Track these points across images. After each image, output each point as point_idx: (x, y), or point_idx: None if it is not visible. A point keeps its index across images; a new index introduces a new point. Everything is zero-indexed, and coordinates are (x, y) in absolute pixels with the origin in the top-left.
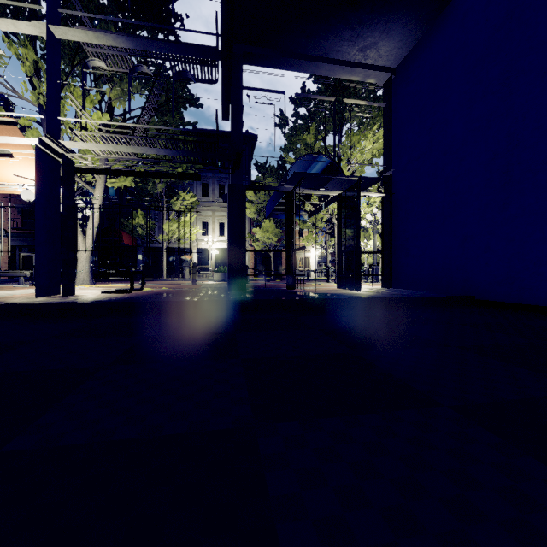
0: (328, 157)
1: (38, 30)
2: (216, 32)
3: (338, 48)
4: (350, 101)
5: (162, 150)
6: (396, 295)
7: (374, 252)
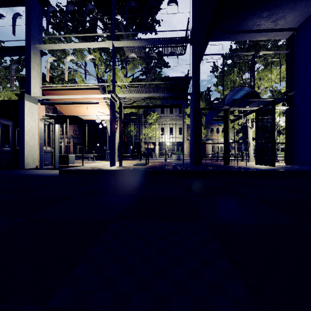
0: (249, 88)
1: (108, 44)
2: (187, 28)
3: (258, 23)
4: (264, 52)
5: (162, 94)
6: (304, 169)
7: (280, 143)
